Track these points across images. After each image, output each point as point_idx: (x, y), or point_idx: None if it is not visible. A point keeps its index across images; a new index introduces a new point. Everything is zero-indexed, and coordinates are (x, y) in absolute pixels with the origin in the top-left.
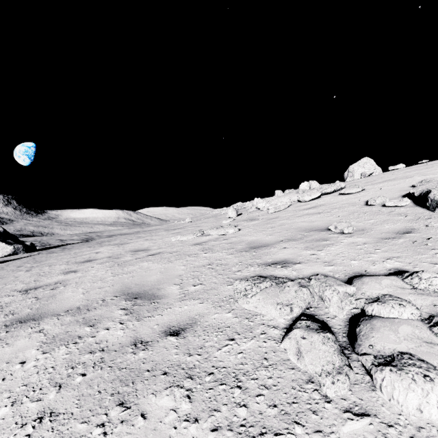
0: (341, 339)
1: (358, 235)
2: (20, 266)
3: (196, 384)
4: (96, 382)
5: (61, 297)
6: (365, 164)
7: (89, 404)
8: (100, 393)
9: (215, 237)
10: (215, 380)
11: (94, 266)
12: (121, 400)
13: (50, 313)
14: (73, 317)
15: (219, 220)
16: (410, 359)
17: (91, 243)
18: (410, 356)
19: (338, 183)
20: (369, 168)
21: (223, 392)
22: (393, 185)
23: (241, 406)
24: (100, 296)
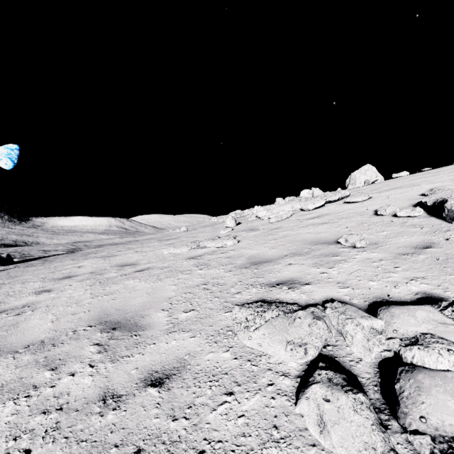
0: (372, 396)
1: (372, 250)
2: None
3: None
4: None
5: (25, 326)
6: (367, 171)
7: None
8: None
9: (212, 249)
10: None
11: (73, 284)
12: None
13: (6, 350)
14: (33, 356)
15: (216, 230)
16: None
17: (76, 255)
18: None
19: (342, 191)
20: (371, 175)
21: None
22: (401, 194)
23: None
24: (72, 326)
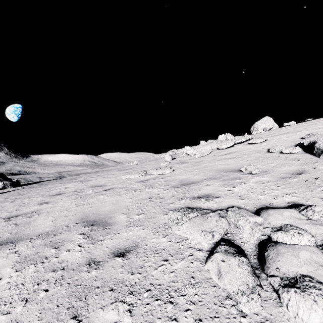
0: (252, 261)
1: (263, 175)
2: (7, 198)
3: (136, 299)
4: (56, 297)
5: (35, 223)
6: (266, 121)
7: (48, 317)
8: (58, 307)
9: (155, 176)
10: (151, 296)
11: (63, 198)
12: (75, 313)
13: (25, 237)
14: (42, 241)
15: (158, 163)
16: (310, 282)
17: (62, 180)
18: (311, 279)
19: (247, 135)
20: (269, 124)
21: (158, 307)
22: (288, 137)
23: (172, 319)
24: (65, 223)
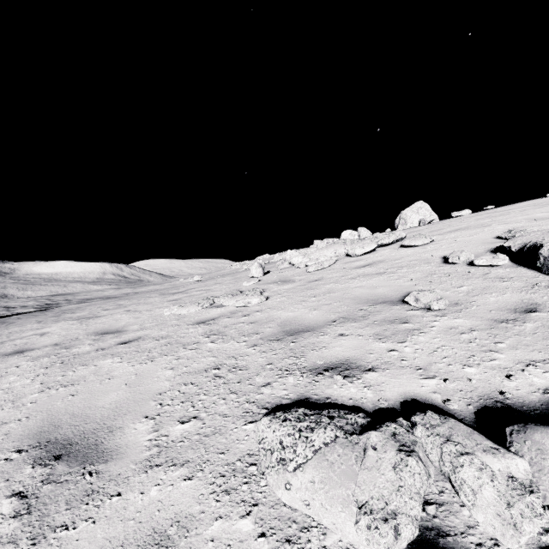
0: None
1: (454, 314)
2: None
3: None
4: None
5: None
6: (420, 209)
7: None
8: None
9: (231, 309)
10: None
11: (21, 365)
12: None
13: None
14: None
15: (238, 281)
16: None
17: (46, 315)
18: None
19: (397, 232)
20: (425, 214)
21: None
22: (471, 236)
23: None
24: None
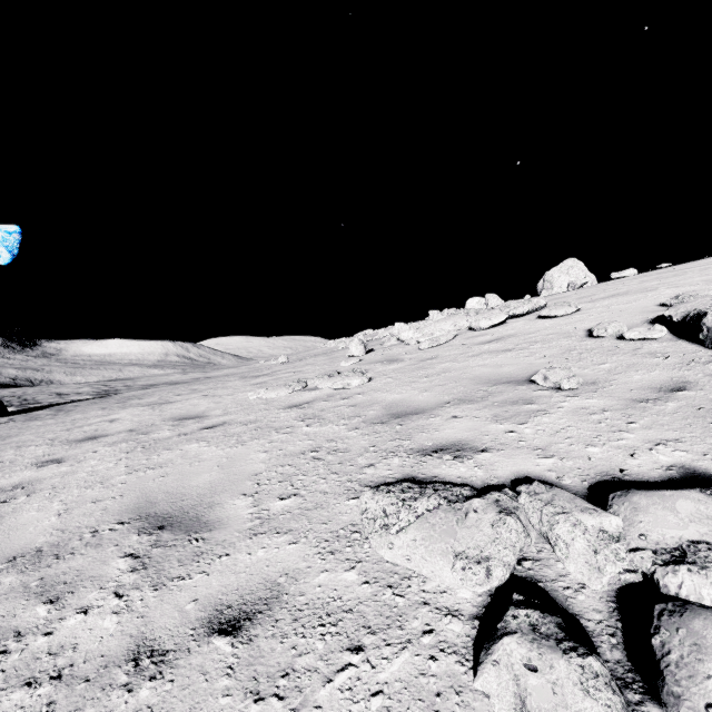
0: (609, 655)
1: (588, 394)
2: None
3: None
4: None
5: (13, 522)
6: (571, 269)
7: None
8: None
9: (327, 392)
10: None
11: (99, 450)
12: None
13: None
14: (20, 577)
15: (334, 361)
16: None
17: (108, 402)
18: None
19: (535, 299)
20: (577, 275)
21: None
22: (628, 303)
23: None
24: (91, 522)
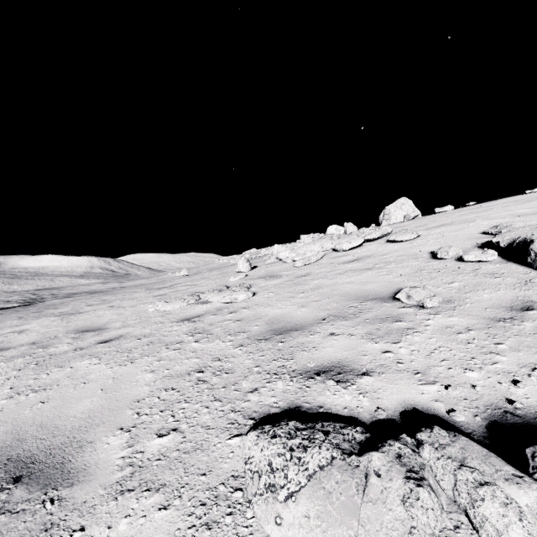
0: None
1: (448, 312)
2: None
3: None
4: None
5: None
6: (403, 205)
7: None
8: None
9: (217, 306)
10: None
11: None
12: None
13: None
14: None
15: (225, 276)
16: None
17: (29, 310)
18: None
19: (384, 227)
20: (408, 210)
21: None
22: (457, 231)
23: None
24: None
